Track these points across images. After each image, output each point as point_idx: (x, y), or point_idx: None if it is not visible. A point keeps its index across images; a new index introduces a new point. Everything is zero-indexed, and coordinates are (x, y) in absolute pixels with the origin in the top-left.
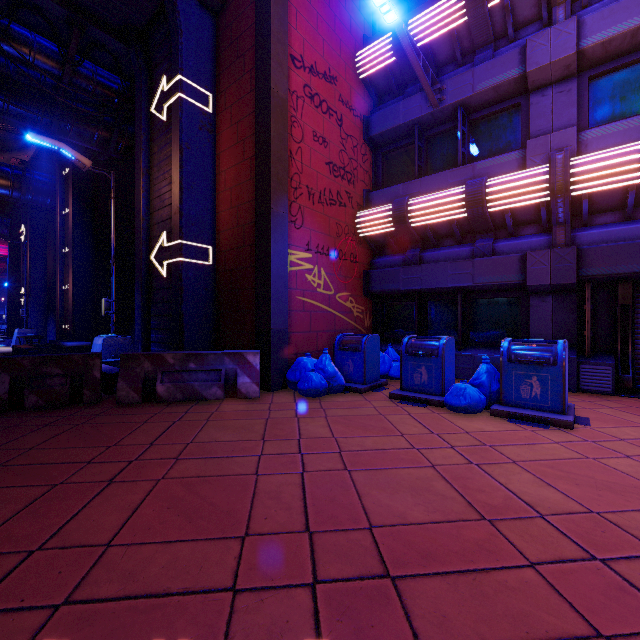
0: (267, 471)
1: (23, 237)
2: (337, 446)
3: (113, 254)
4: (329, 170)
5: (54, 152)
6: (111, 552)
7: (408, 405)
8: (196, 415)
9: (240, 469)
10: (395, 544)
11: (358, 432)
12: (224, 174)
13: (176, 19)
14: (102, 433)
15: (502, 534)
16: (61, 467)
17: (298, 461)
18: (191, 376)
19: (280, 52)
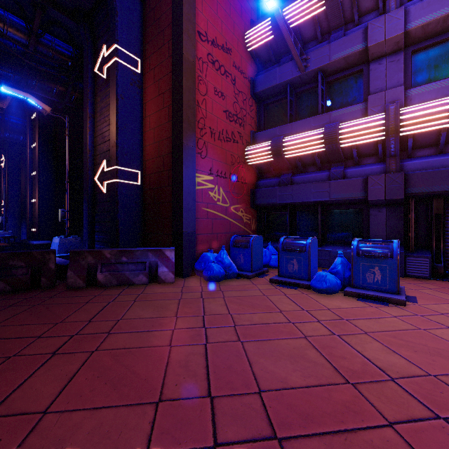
0: (178, 343)
1: (3, 164)
2: (232, 321)
3: (67, 176)
4: (226, 116)
5: (25, 102)
6: (46, 419)
7: (284, 288)
8: (126, 297)
9: (157, 341)
10: (280, 407)
11: (248, 309)
12: (149, 118)
13: (113, 3)
14: (52, 312)
15: (364, 396)
16: (16, 341)
17: (202, 334)
18: (123, 267)
19: (190, 28)
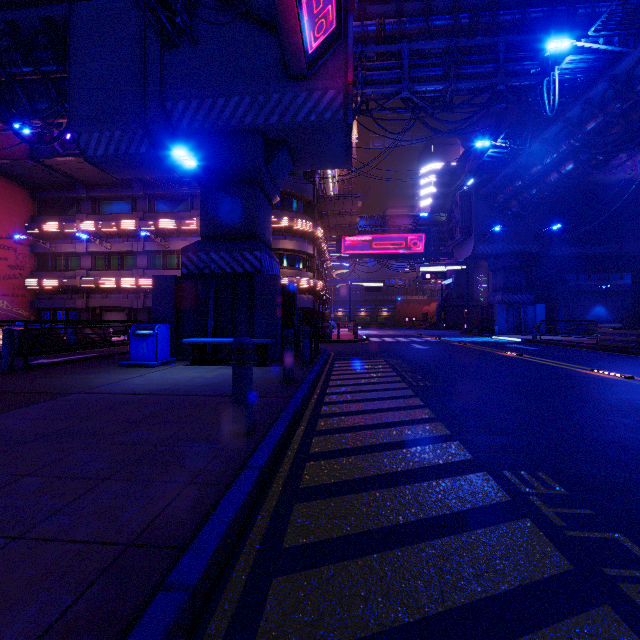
0: None
1: None
2: None
3: None
4: (9, 268)
5: None
6: None
7: None
8: None
9: None
10: None
11: None
12: None
13: None
14: None
15: None
16: None
17: None
18: None
19: None
